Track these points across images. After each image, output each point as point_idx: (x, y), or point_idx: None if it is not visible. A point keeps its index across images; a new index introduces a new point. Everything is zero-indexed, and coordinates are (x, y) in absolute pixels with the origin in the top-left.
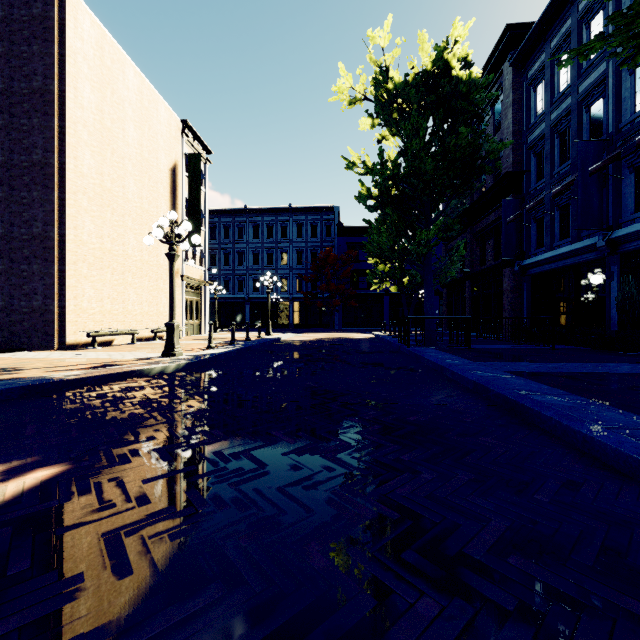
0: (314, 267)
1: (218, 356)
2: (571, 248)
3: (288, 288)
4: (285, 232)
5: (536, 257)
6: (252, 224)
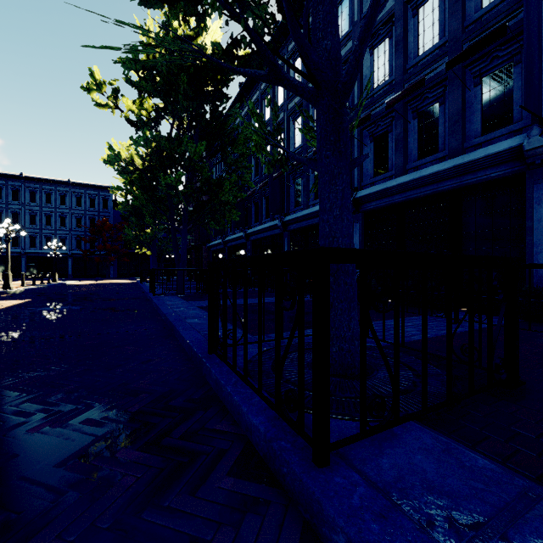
0: (92, 231)
1: (36, 289)
2: (218, 242)
3: (67, 246)
4: (64, 200)
5: (212, 243)
6: (29, 189)
